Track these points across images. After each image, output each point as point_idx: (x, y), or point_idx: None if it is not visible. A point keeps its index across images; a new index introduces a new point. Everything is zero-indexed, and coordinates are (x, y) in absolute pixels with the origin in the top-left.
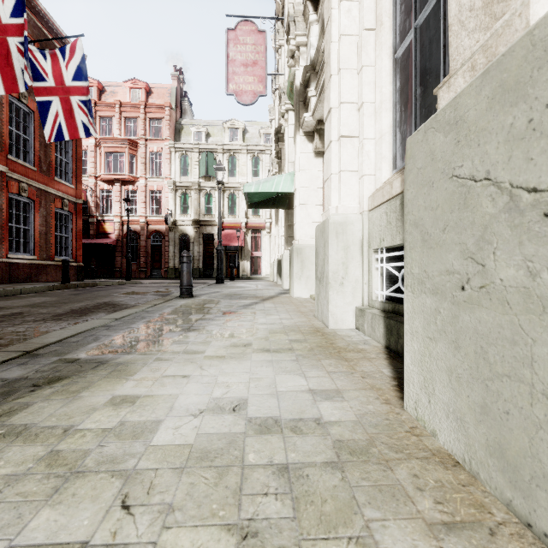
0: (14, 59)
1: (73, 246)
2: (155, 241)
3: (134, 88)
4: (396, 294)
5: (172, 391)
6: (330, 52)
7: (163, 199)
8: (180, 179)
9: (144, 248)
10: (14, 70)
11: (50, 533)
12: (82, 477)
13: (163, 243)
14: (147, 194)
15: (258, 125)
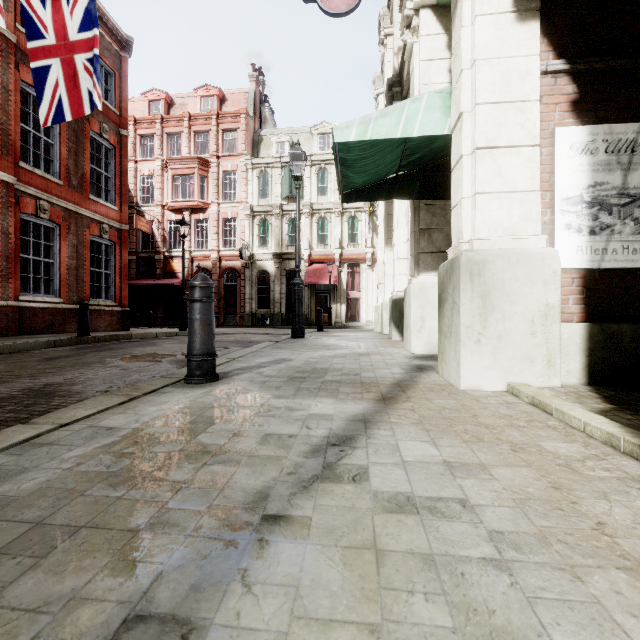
0: None
1: (116, 285)
2: (229, 280)
3: (206, 97)
4: None
5: None
6: None
7: (239, 228)
8: (258, 202)
9: (216, 289)
10: None
11: None
12: None
13: (239, 283)
14: (220, 223)
15: None
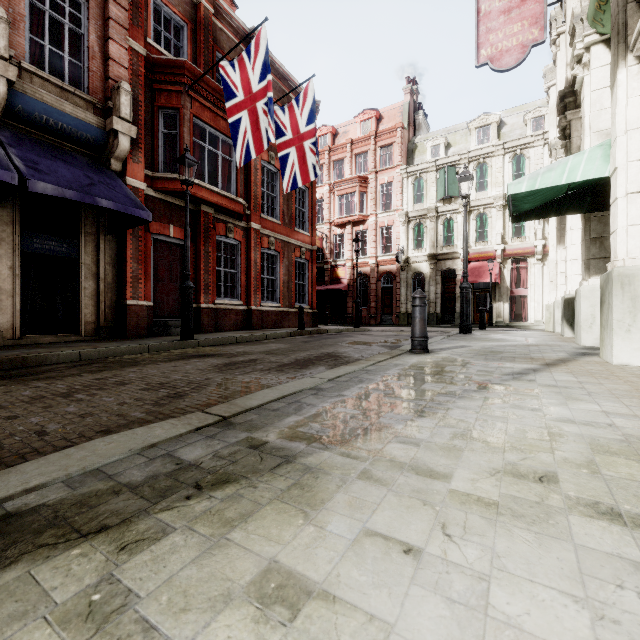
0: (260, 121)
1: (309, 293)
2: (385, 283)
3: (365, 120)
4: None
5: (376, 603)
6: None
7: (394, 234)
8: (413, 208)
9: (374, 292)
10: (260, 131)
11: None
12: None
13: (394, 285)
14: (377, 232)
15: (521, 110)
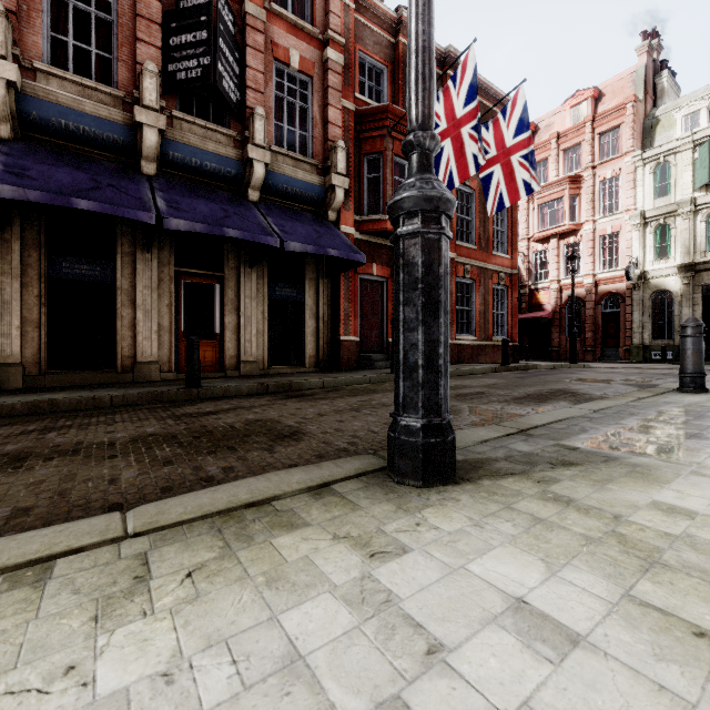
0: (467, 147)
1: (508, 323)
2: (608, 307)
3: (576, 105)
4: None
5: None
6: None
7: (622, 243)
8: (652, 205)
9: (590, 319)
10: (467, 158)
11: (665, 604)
12: (670, 570)
13: (622, 309)
14: (595, 243)
15: None
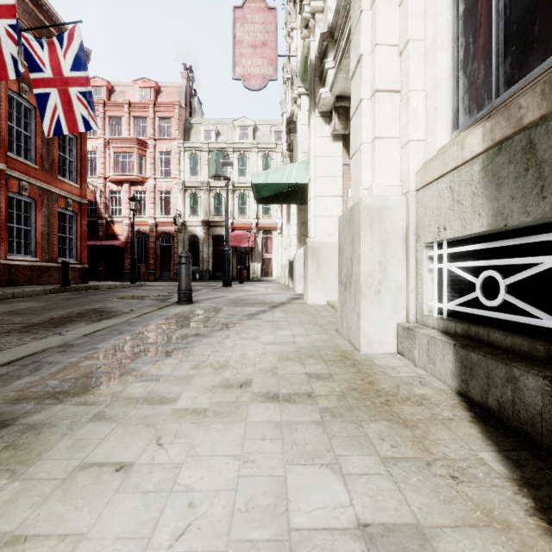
0: (3, 43)
1: (77, 247)
2: (164, 242)
3: (144, 87)
4: (469, 308)
5: (74, 523)
6: None
7: (173, 199)
8: (189, 179)
9: (153, 250)
10: (3, 55)
11: None
12: None
13: (173, 245)
14: (156, 195)
15: (269, 123)
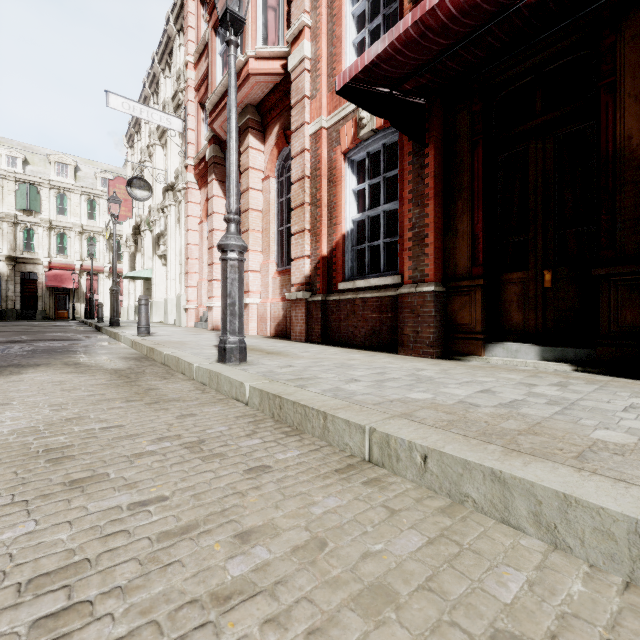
0: None
1: None
2: None
3: None
4: None
5: None
6: (168, 257)
7: None
8: None
9: None
10: None
11: None
12: None
13: None
14: None
15: (93, 165)
